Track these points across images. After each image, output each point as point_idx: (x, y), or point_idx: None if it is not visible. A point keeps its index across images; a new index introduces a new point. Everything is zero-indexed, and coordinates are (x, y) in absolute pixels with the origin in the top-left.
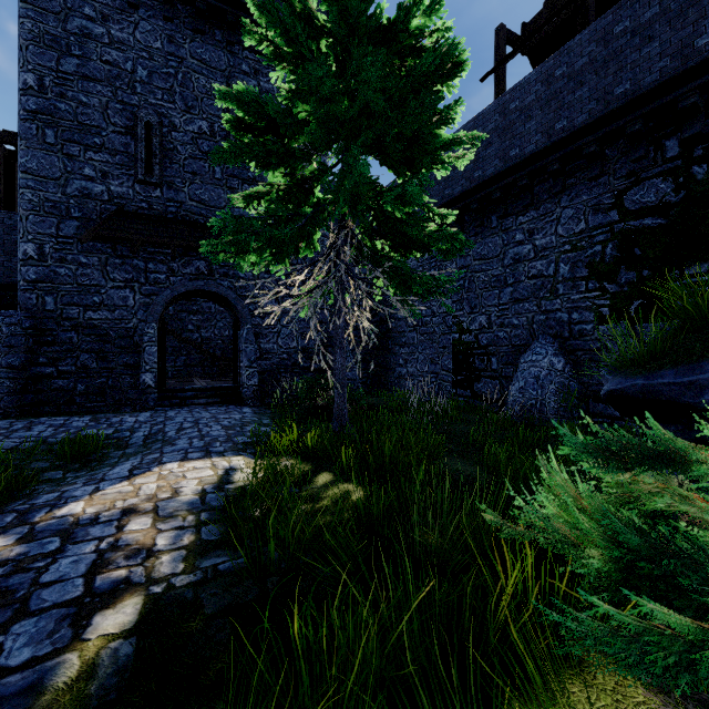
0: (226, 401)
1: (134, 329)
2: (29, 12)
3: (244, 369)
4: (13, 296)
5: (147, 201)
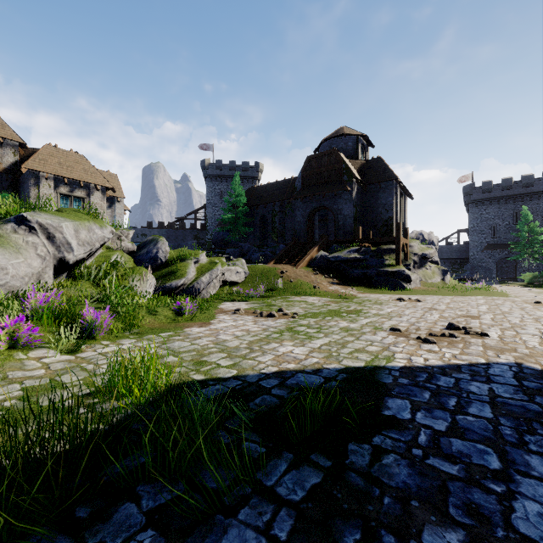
0: (512, 281)
1: (490, 266)
2: (471, 215)
3: (518, 274)
4: (463, 260)
5: (493, 241)
